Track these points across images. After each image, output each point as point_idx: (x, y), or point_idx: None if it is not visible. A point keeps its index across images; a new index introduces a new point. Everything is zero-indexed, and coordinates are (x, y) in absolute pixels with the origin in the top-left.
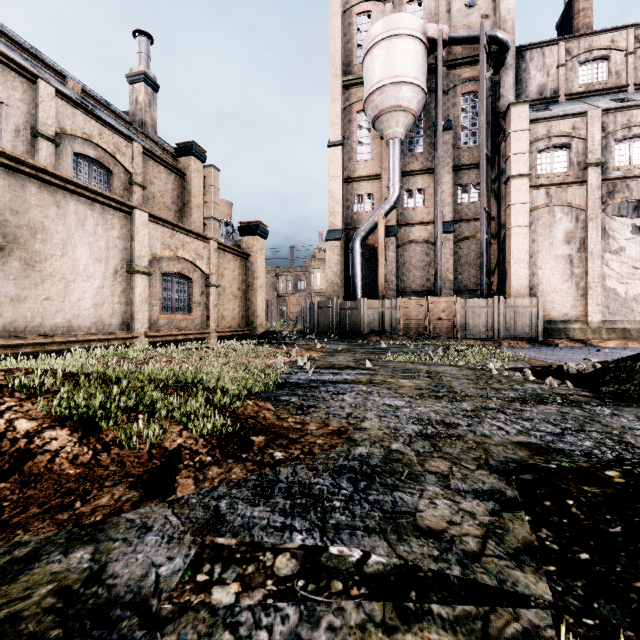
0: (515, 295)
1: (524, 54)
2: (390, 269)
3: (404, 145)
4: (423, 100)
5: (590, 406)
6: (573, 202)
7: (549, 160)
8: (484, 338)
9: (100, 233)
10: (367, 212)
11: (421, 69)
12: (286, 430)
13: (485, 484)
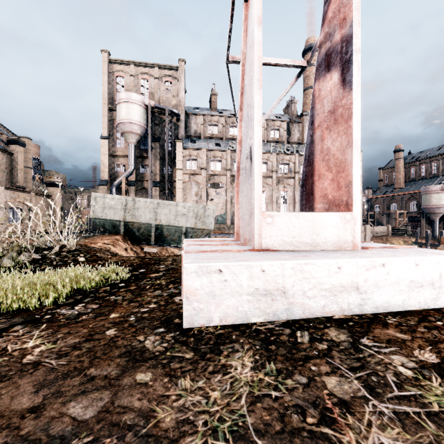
0: None
1: (189, 116)
2: None
3: (140, 144)
4: (144, 129)
5: None
6: (198, 181)
7: (191, 164)
8: None
9: None
10: (122, 172)
11: (142, 117)
12: None
13: None
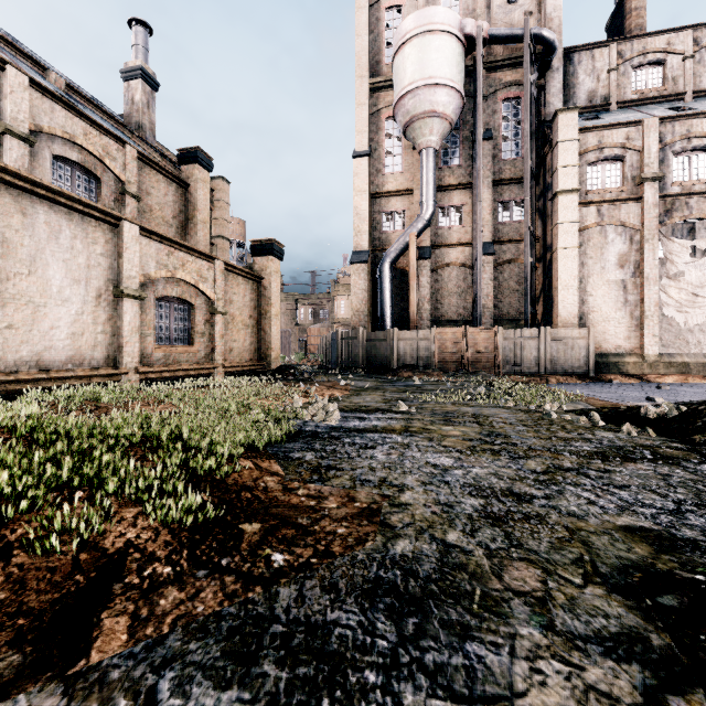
0: (563, 325)
1: (572, 56)
2: (423, 296)
3: (439, 156)
4: (460, 105)
5: (692, 464)
6: (627, 221)
7: (600, 174)
8: (529, 373)
9: (79, 248)
10: (397, 231)
11: (458, 70)
12: (294, 510)
13: (610, 619)
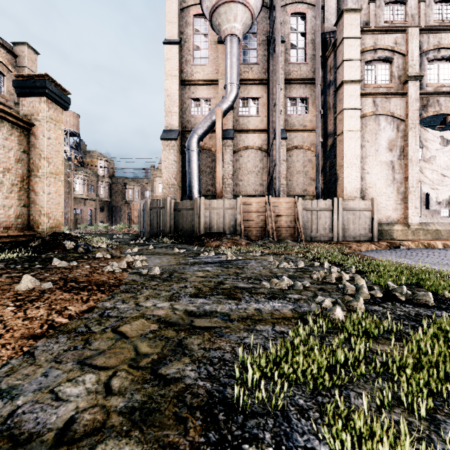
0: (348, 198)
1: None
2: (227, 172)
3: (239, 54)
4: (260, 1)
5: None
6: (395, 112)
7: (374, 72)
8: (324, 240)
9: None
10: (204, 116)
11: None
12: None
13: None
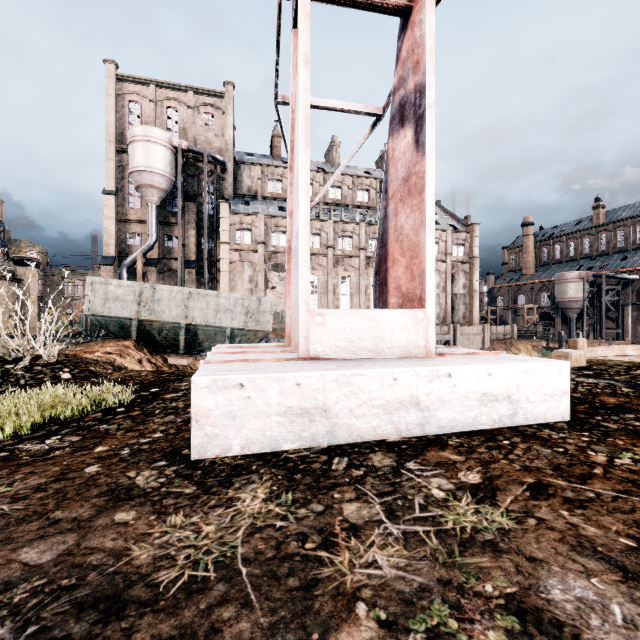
0: None
1: (240, 166)
2: None
3: (165, 204)
4: (172, 183)
5: None
6: (253, 261)
7: (242, 236)
8: None
9: None
10: (137, 246)
11: (168, 165)
12: None
13: None
